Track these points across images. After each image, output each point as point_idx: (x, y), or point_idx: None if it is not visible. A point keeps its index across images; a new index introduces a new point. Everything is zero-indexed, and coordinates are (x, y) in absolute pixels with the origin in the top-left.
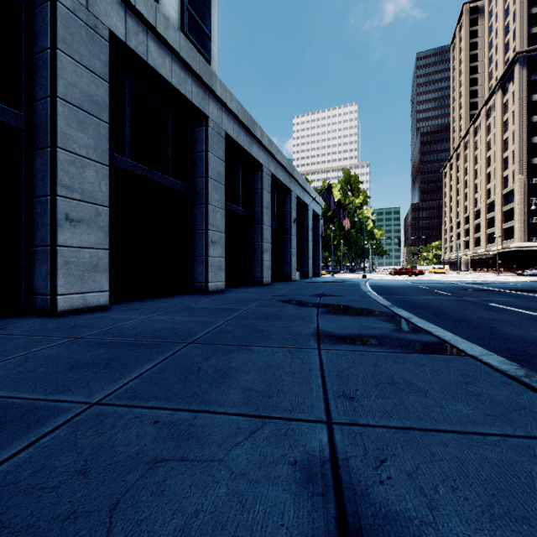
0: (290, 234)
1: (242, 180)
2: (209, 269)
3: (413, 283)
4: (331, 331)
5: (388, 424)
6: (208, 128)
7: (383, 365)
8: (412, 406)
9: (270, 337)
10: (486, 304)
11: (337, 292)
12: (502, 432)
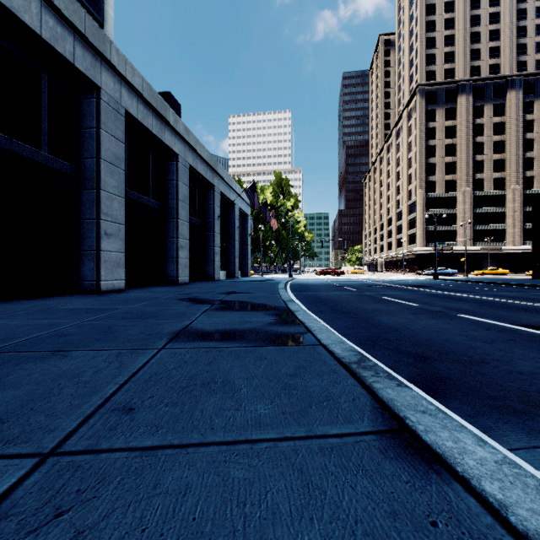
0: (213, 231)
1: (153, 169)
2: (101, 265)
3: (331, 281)
4: (200, 328)
5: (139, 445)
6: (100, 101)
7: (218, 362)
8: (201, 412)
9: (114, 339)
10: (379, 297)
11: (251, 289)
12: (280, 435)
